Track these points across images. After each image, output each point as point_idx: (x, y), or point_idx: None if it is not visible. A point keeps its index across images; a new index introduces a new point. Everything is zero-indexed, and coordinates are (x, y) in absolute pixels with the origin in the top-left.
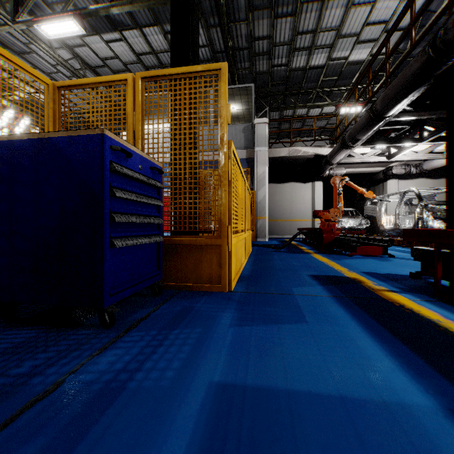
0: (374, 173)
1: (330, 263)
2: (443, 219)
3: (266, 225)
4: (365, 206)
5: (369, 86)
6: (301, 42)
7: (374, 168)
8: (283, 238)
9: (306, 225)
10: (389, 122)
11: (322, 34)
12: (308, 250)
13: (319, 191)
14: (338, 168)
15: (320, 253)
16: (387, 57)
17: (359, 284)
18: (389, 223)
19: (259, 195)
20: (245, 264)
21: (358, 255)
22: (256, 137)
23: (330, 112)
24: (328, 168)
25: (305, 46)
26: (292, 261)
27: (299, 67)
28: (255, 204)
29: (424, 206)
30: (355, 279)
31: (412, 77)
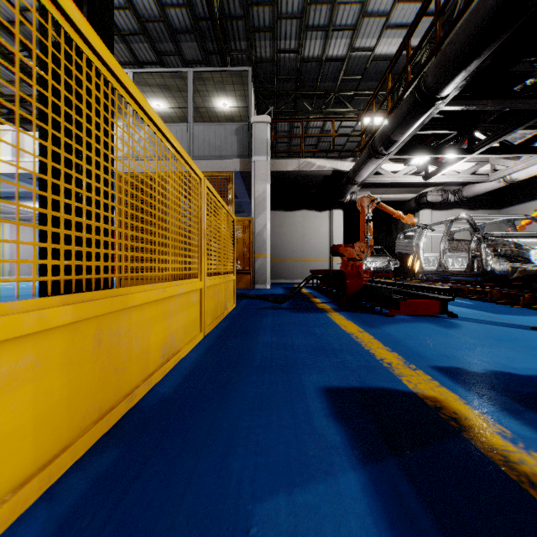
0: (404, 201)
1: (363, 337)
2: (509, 257)
3: (267, 265)
4: (397, 241)
5: (408, 65)
6: (316, 18)
7: (404, 195)
8: (292, 284)
9: (322, 266)
10: (430, 124)
11: (342, 8)
12: (323, 305)
13: (338, 222)
14: (361, 192)
15: (342, 311)
16: (438, 14)
17: (467, 444)
18: (429, 264)
19: (258, 223)
20: (193, 349)
21: (401, 314)
22: (254, 142)
23: (351, 125)
24: (350, 189)
25: (320, 25)
26: (293, 333)
27: (312, 57)
28: (253, 236)
29: (483, 238)
30: (441, 409)
31: (497, 8)
